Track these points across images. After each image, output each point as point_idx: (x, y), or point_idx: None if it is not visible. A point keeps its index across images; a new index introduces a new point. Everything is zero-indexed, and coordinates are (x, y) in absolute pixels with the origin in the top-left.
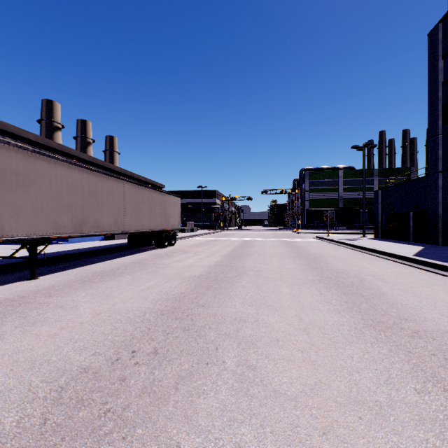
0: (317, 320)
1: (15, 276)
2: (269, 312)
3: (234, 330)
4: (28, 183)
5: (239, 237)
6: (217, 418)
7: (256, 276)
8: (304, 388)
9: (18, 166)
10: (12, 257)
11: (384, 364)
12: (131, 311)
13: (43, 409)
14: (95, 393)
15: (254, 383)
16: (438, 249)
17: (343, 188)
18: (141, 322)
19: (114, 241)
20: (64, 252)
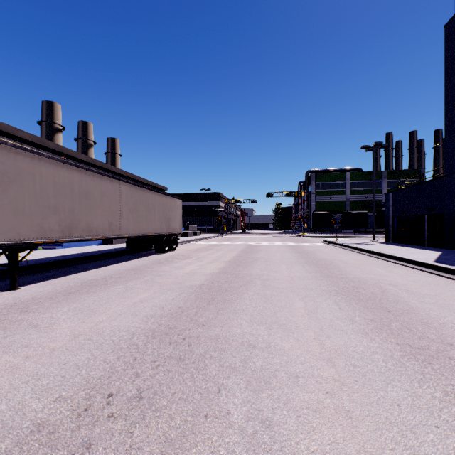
0: (342, 346)
1: None
2: (283, 334)
3: (241, 360)
4: (6, 182)
5: (243, 241)
6: None
7: (264, 285)
8: None
9: None
10: None
11: (445, 417)
12: (116, 333)
13: None
14: None
15: (271, 454)
16: None
17: (350, 191)
18: (126, 348)
19: (112, 245)
20: (56, 258)
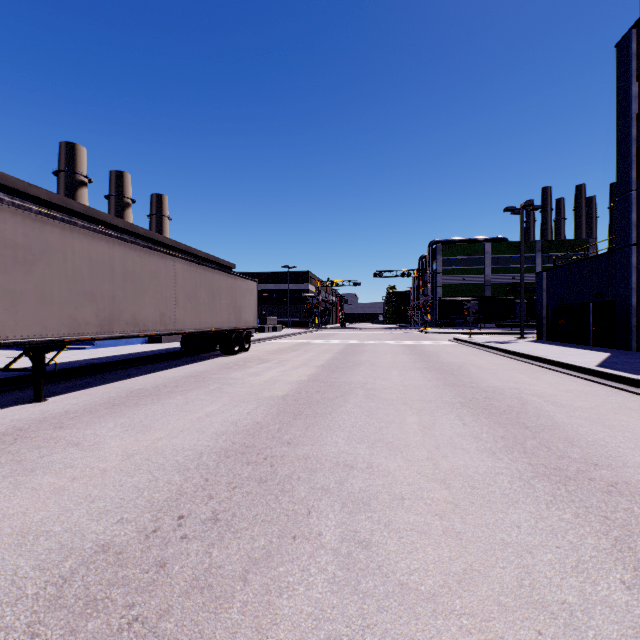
0: (461, 466)
1: (12, 397)
2: (389, 453)
3: (335, 481)
4: (30, 260)
5: (341, 339)
6: (309, 634)
7: (368, 396)
8: (446, 579)
9: (16, 234)
10: (7, 369)
11: (570, 538)
12: (180, 452)
13: (30, 616)
14: (116, 589)
15: (368, 572)
16: (632, 357)
17: (491, 269)
18: (194, 469)
19: (161, 344)
20: (88, 361)
